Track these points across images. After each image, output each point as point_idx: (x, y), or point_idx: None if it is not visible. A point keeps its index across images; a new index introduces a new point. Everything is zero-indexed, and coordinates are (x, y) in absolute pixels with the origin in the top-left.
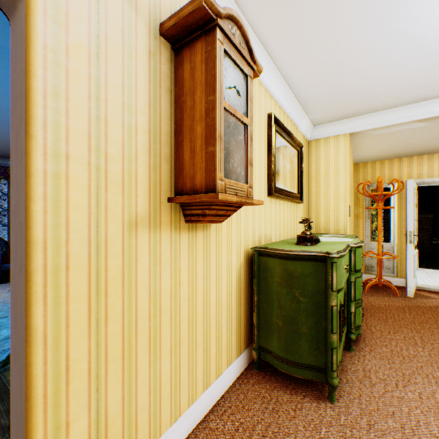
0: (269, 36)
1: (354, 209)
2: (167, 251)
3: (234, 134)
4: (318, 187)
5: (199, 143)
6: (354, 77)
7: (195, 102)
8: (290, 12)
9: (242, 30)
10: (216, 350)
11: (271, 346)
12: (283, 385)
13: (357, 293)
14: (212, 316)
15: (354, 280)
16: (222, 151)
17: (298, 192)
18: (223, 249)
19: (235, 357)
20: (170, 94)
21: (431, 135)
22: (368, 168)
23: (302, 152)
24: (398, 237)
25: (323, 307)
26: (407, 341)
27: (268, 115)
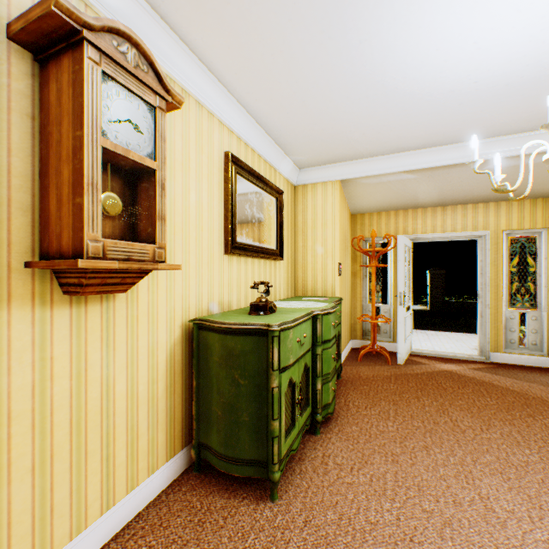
0: (212, 58)
1: (352, 266)
2: (24, 335)
3: (142, 178)
4: (306, 241)
5: (67, 191)
6: (327, 118)
7: (63, 136)
8: (229, 33)
9: (141, 49)
10: (127, 457)
11: (211, 441)
12: (223, 488)
13: (325, 366)
14: (119, 413)
15: (321, 352)
16: (98, 204)
17: (277, 247)
18: (141, 324)
19: (165, 461)
20: (32, 121)
21: (421, 188)
22: (365, 220)
23: (283, 200)
24: (395, 298)
25: (265, 390)
26: (381, 416)
27: (225, 154)
